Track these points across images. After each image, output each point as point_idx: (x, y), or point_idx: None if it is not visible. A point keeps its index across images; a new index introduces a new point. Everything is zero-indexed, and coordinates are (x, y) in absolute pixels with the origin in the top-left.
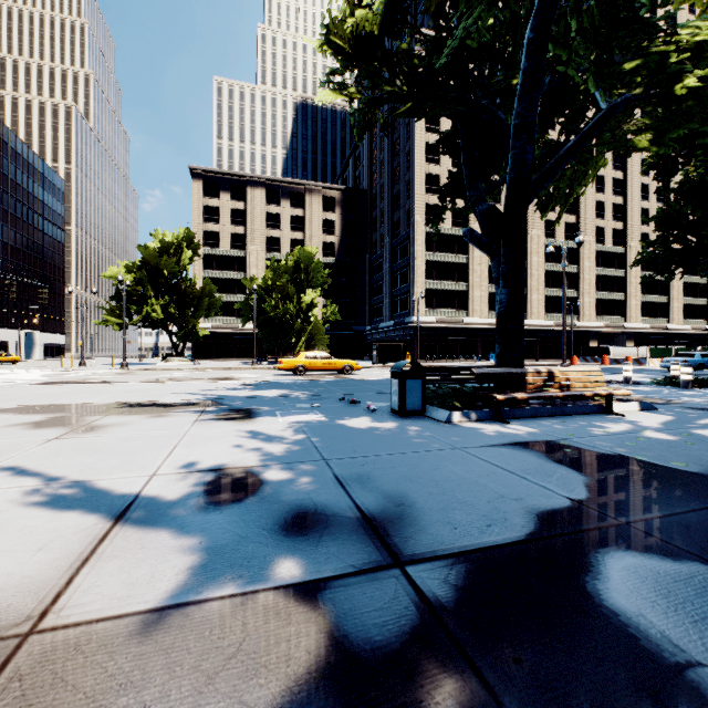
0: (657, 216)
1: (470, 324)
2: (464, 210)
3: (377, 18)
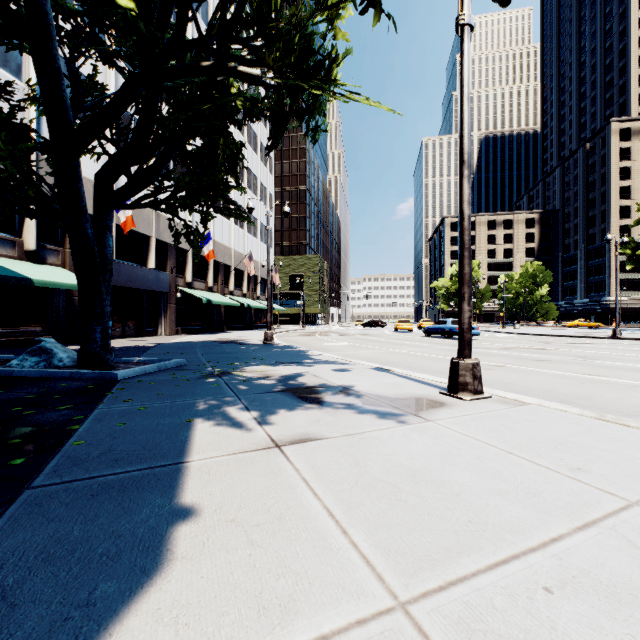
0: None
1: None
2: None
3: None
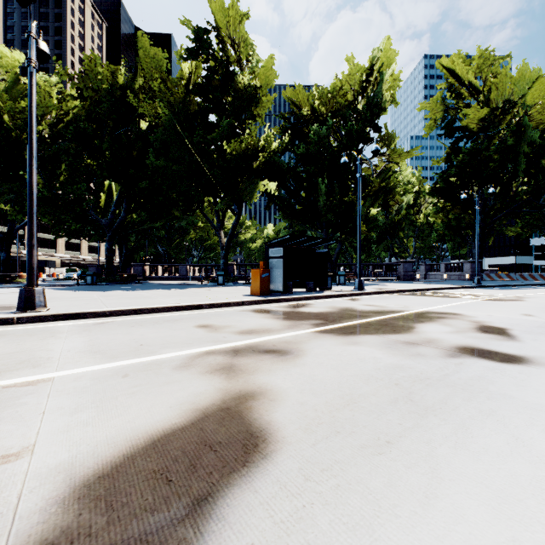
0: None
1: None
2: None
3: None
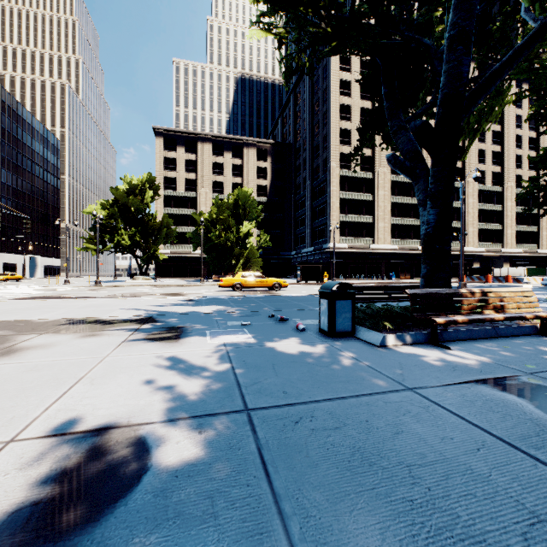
0: (541, 155)
1: (376, 249)
2: (370, 158)
3: None
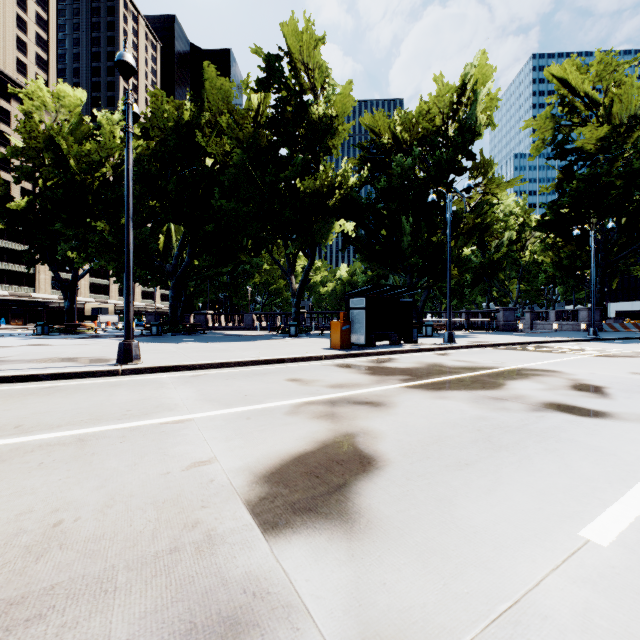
0: None
1: None
2: None
3: (20, 207)
